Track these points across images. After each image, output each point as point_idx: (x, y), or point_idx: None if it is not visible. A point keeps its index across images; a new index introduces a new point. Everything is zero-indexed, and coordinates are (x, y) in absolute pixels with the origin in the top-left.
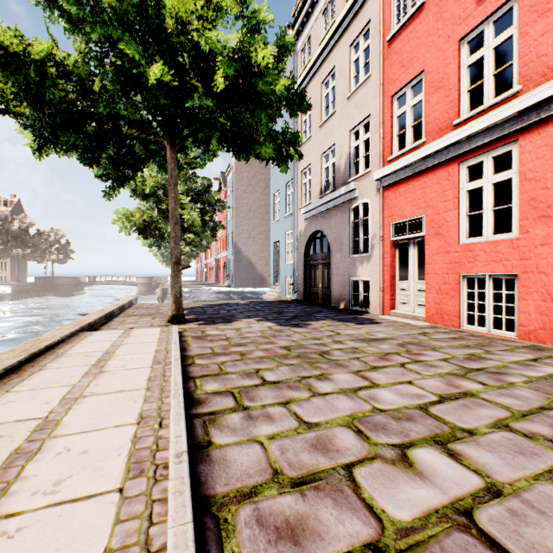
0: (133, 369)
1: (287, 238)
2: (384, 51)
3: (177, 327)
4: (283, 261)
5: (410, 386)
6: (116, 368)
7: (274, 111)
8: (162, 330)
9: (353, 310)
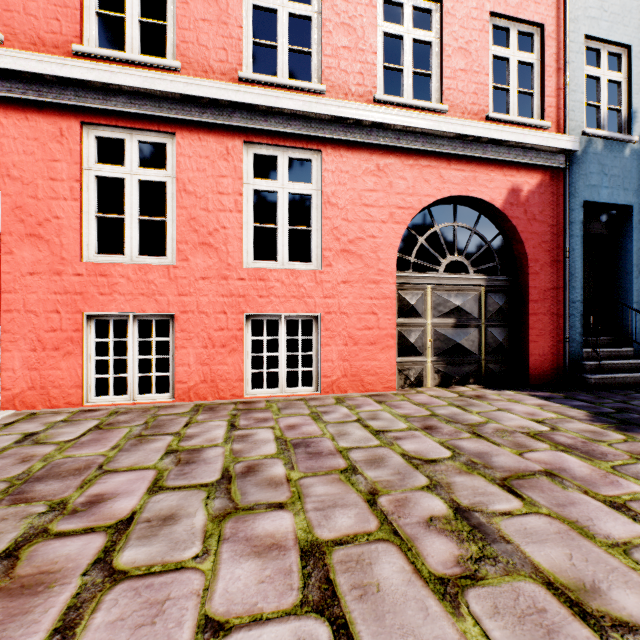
0: None
1: None
2: None
3: None
4: None
5: None
6: None
7: None
8: None
9: None
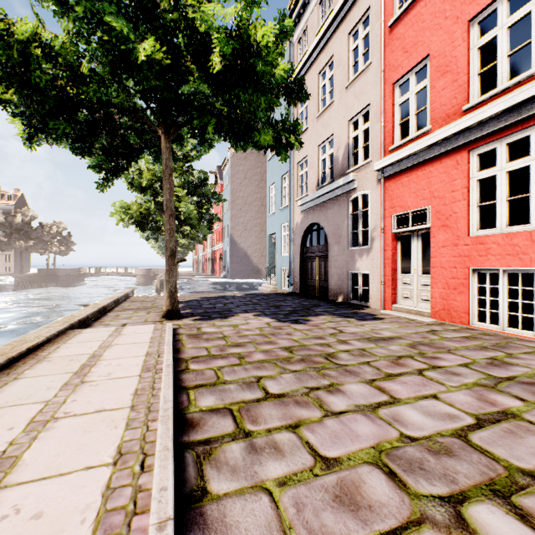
0: (119, 378)
1: (283, 230)
2: (385, 37)
3: (171, 323)
4: (279, 253)
5: (437, 402)
6: (100, 377)
7: (272, 98)
8: (155, 327)
9: (352, 304)
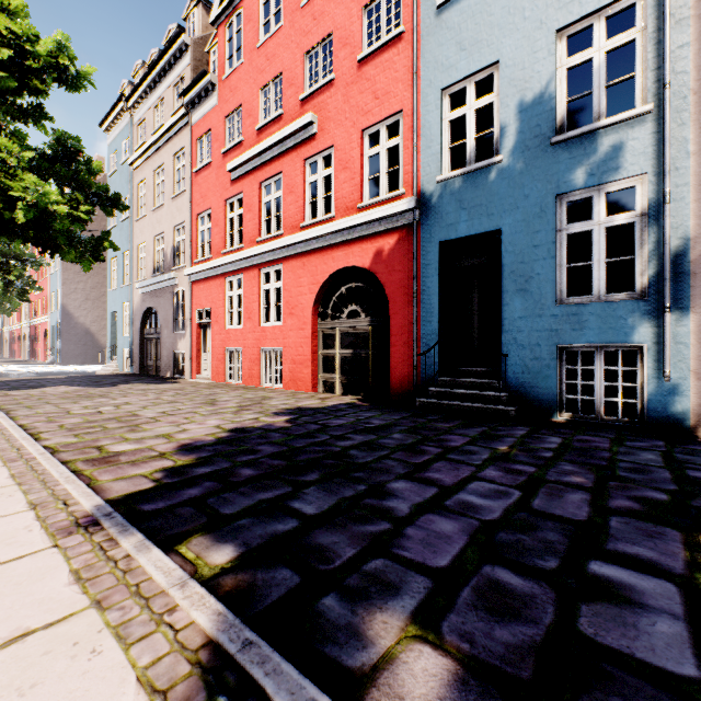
0: None
1: (125, 309)
2: (193, 178)
3: None
4: (121, 333)
5: (134, 399)
6: None
7: (84, 215)
8: None
9: (175, 378)
